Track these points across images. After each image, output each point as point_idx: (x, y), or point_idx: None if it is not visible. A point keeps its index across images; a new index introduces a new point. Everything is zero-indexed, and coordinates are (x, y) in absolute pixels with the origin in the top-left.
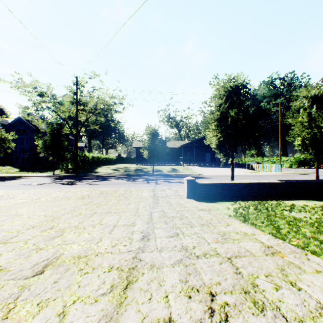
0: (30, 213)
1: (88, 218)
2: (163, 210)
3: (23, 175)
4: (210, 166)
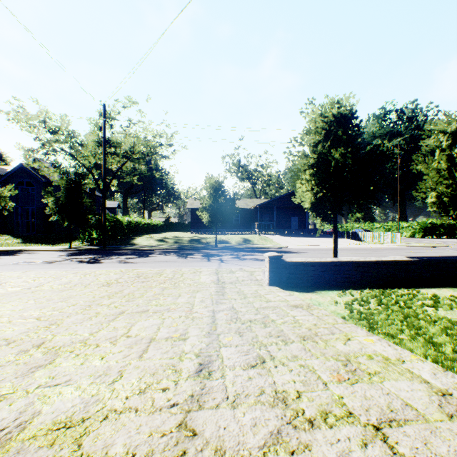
0: (15, 313)
1: (108, 323)
2: (233, 307)
3: (26, 249)
4: (298, 236)
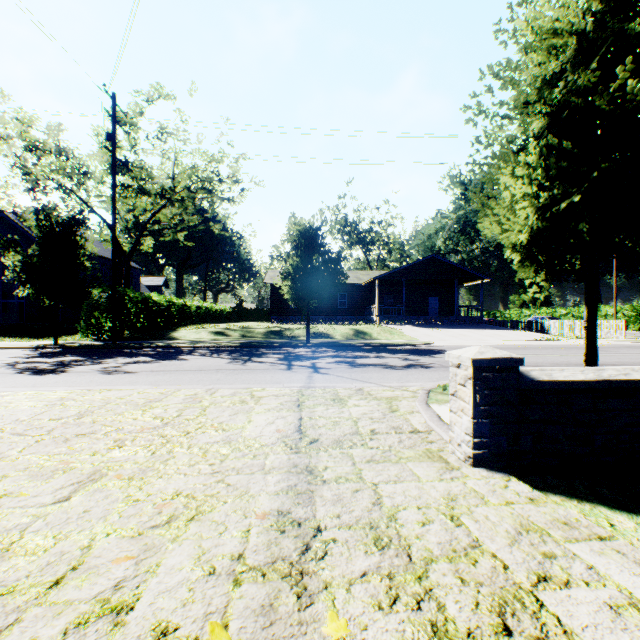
0: None
1: None
2: None
3: None
4: (442, 326)
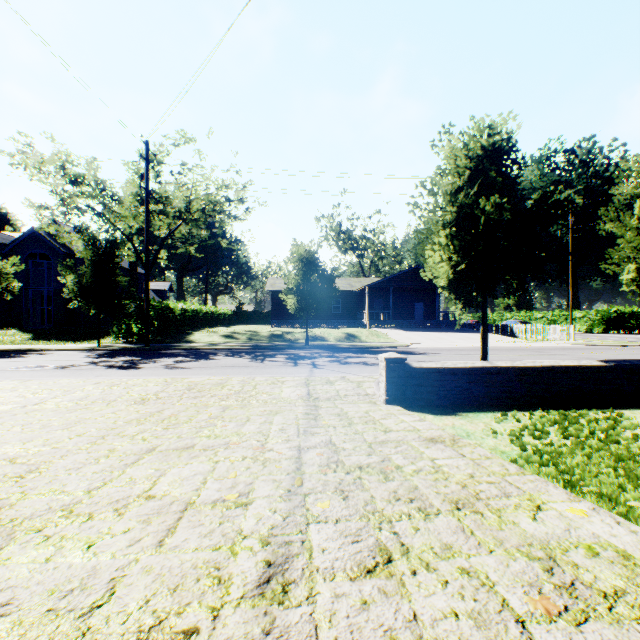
0: None
1: (123, 470)
2: (331, 440)
3: (36, 348)
4: (424, 330)
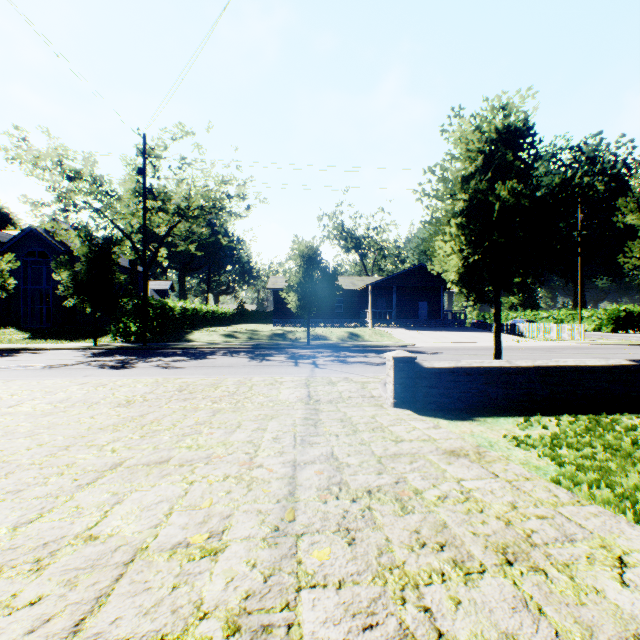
0: None
1: (72, 494)
2: (333, 453)
3: (30, 347)
4: (428, 329)
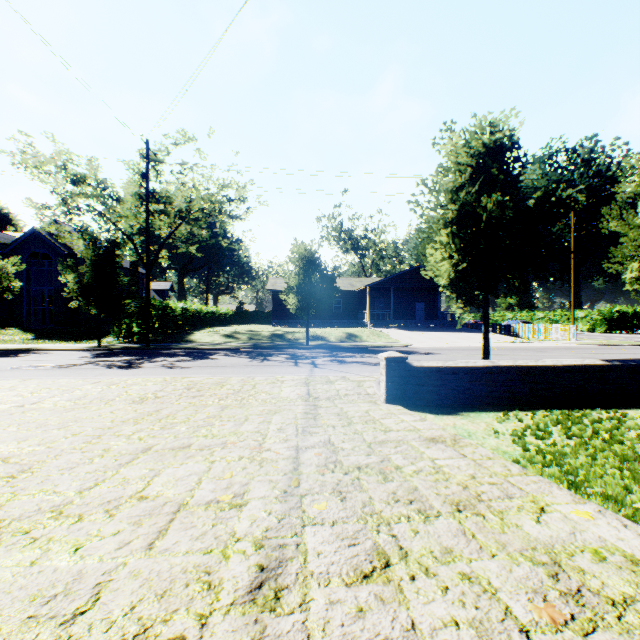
0: None
1: (117, 470)
2: (330, 440)
3: (36, 348)
4: (425, 329)
